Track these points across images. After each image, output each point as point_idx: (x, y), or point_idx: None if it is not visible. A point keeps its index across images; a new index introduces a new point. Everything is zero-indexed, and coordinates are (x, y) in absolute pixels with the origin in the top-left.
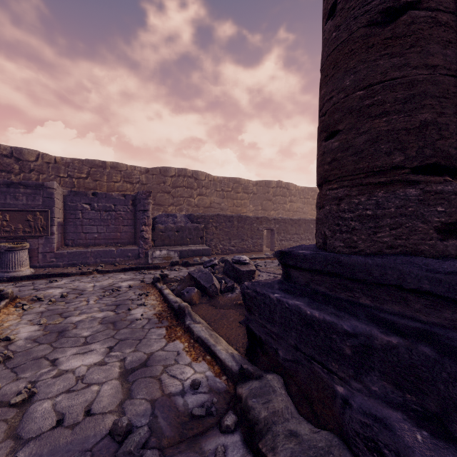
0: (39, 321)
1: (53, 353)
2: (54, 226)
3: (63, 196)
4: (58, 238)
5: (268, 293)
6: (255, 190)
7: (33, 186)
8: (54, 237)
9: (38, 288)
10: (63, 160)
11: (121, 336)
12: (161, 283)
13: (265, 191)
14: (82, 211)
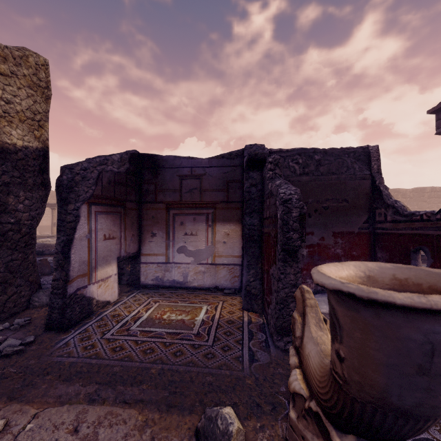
0: None
1: None
2: None
3: None
4: None
5: None
6: (412, 195)
7: None
8: None
9: None
10: None
11: None
12: None
13: (420, 195)
14: None
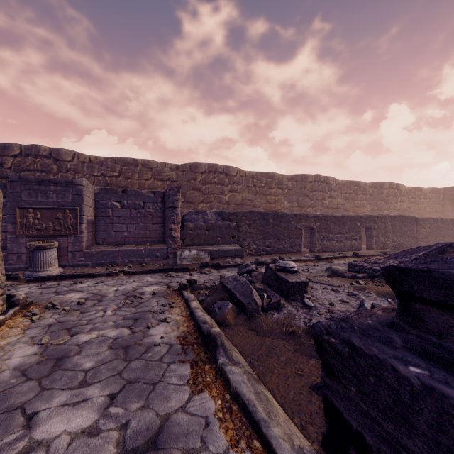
0: (40, 340)
1: (37, 399)
2: (83, 224)
3: (94, 193)
4: (88, 237)
5: (388, 357)
6: (291, 185)
7: (63, 183)
8: (83, 235)
9: (60, 290)
10: (97, 159)
11: (129, 374)
12: (188, 290)
13: (302, 185)
14: (112, 208)
